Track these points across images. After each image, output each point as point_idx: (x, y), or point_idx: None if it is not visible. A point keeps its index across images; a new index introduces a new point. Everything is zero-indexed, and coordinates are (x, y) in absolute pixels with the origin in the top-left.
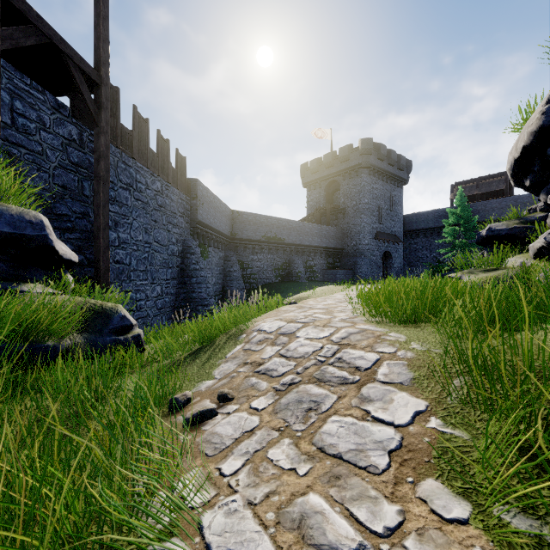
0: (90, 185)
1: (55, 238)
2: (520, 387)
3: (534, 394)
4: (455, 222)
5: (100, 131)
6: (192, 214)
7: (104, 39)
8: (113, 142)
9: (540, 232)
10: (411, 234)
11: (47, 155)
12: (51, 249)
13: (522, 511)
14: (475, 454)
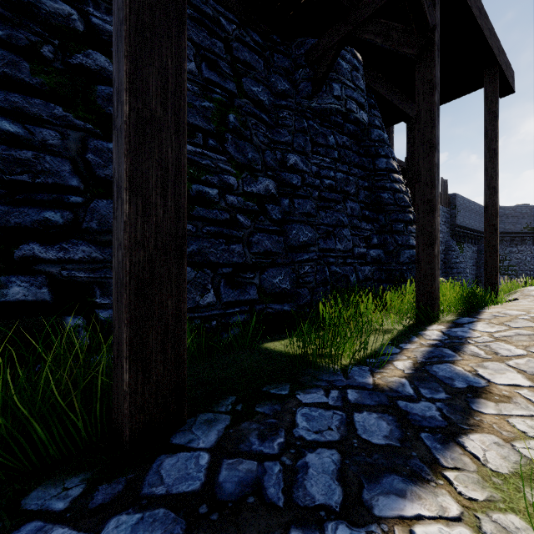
0: None
1: None
2: None
3: None
4: None
5: None
6: (451, 221)
7: None
8: None
9: None
10: None
11: None
12: None
13: None
14: None
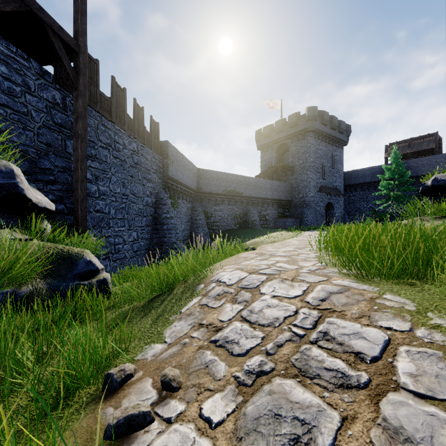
0: (73, 143)
1: (27, 187)
2: None
3: None
4: (390, 177)
5: (78, 93)
6: (163, 171)
7: (82, 12)
8: (94, 107)
9: None
10: (350, 188)
11: (32, 115)
12: (22, 197)
13: None
14: None
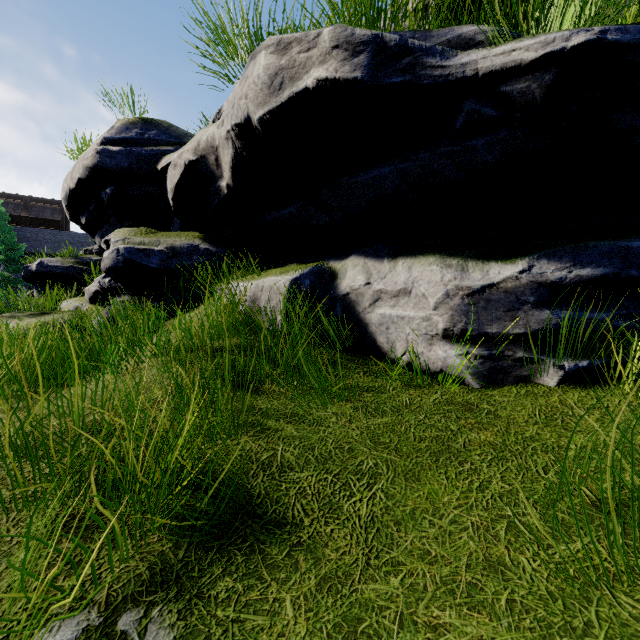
0: None
1: None
2: (70, 455)
3: (85, 457)
4: None
5: None
6: None
7: None
8: None
9: (96, 276)
10: None
11: None
12: None
13: (69, 613)
14: (6, 581)
